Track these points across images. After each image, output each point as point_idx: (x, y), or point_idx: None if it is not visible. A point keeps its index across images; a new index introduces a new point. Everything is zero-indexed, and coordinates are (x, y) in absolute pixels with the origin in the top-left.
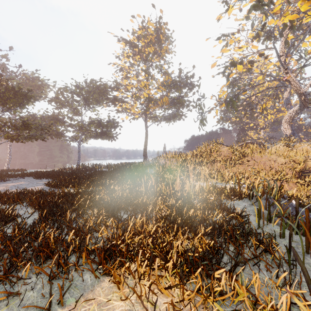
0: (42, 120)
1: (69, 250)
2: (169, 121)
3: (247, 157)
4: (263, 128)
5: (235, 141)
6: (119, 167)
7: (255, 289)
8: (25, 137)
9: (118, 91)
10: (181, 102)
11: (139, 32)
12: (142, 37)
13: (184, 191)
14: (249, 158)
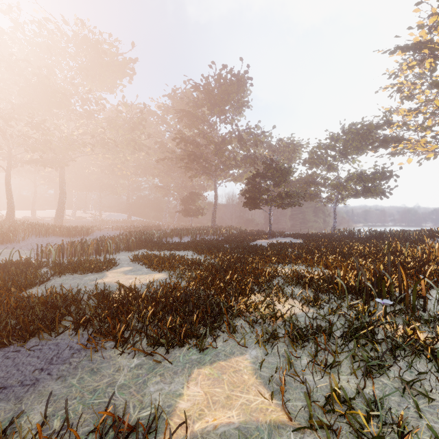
0: (296, 184)
1: (315, 260)
2: None
3: None
4: None
5: None
6: (381, 234)
7: (396, 282)
8: (287, 204)
9: (391, 127)
10: None
11: (432, 19)
12: (438, 24)
13: (431, 256)
14: None
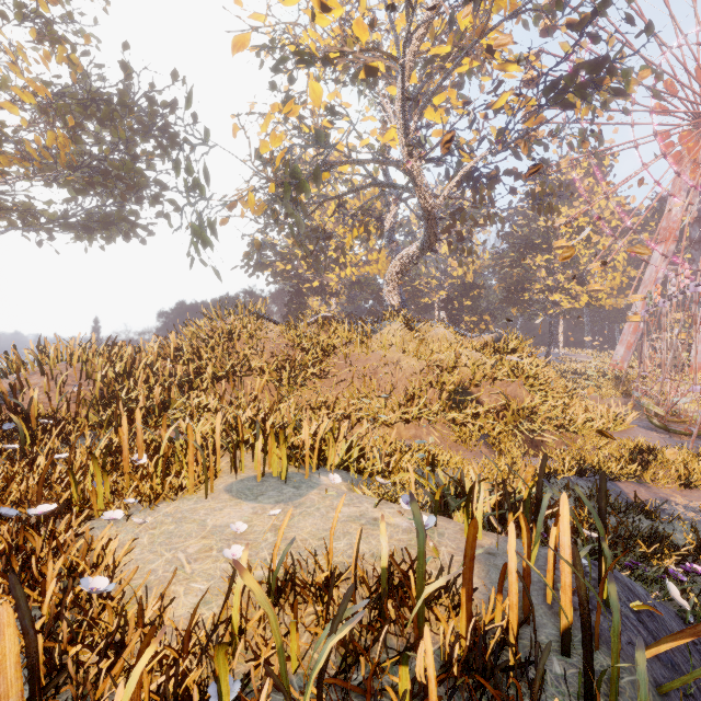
0: None
1: None
2: (90, 237)
3: (332, 355)
4: (336, 294)
5: (283, 317)
6: None
7: None
8: None
9: None
10: (129, 171)
11: None
12: None
13: None
14: (338, 358)
